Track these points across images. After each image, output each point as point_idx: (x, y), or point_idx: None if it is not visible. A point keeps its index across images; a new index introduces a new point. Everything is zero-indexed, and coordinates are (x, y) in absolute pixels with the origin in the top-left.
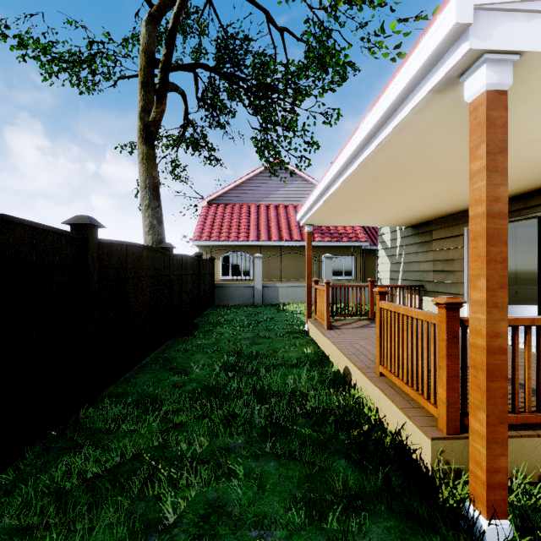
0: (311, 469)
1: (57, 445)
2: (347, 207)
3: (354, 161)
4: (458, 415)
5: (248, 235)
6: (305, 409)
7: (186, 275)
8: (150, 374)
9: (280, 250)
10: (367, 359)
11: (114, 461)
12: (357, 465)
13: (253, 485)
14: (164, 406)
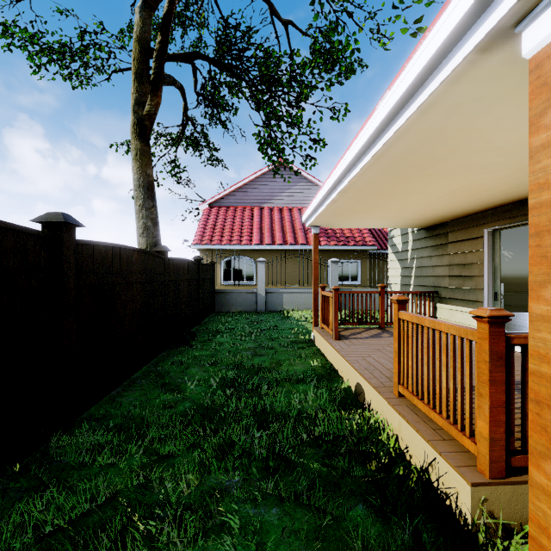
0: (322, 519)
1: (17, 484)
2: (357, 206)
3: (369, 151)
4: (504, 454)
5: (250, 238)
6: (313, 436)
7: (183, 280)
8: (138, 391)
9: (284, 254)
10: (382, 376)
11: (81, 509)
12: (377, 513)
13: (250, 543)
14: (150, 432)
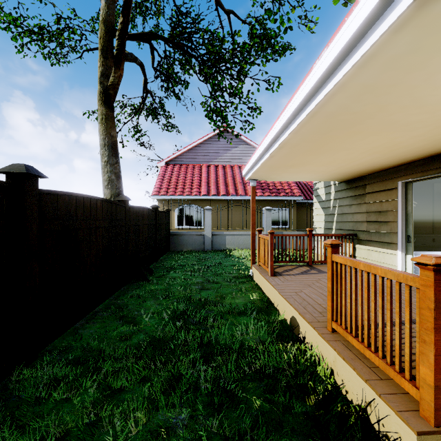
0: None
1: None
2: (290, 162)
3: (305, 109)
4: None
5: (199, 190)
6: (254, 368)
7: (142, 225)
8: (99, 323)
9: (227, 203)
10: (314, 310)
11: None
12: None
13: None
14: (105, 365)
